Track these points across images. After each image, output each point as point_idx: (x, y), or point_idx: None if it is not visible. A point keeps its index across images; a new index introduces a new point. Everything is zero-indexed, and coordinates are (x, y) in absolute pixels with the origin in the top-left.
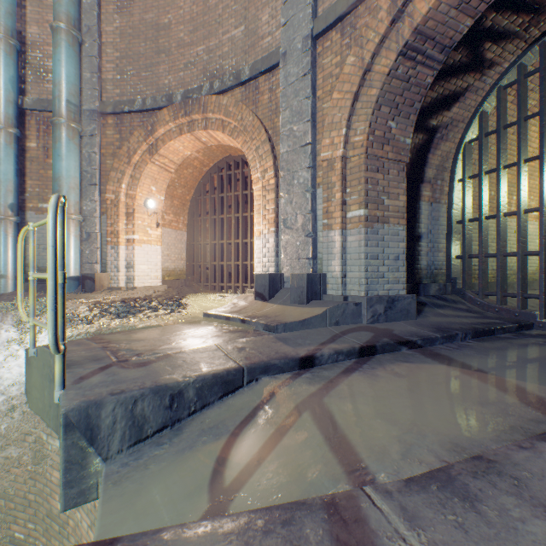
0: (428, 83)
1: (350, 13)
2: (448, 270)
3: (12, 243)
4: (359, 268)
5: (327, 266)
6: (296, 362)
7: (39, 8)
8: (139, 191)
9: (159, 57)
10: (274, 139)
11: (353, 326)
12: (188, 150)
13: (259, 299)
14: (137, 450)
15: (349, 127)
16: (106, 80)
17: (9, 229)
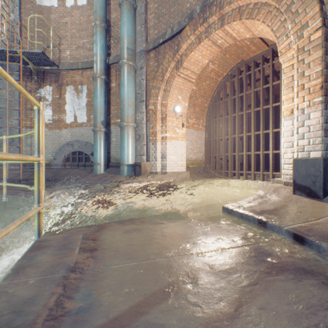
0: None
1: None
2: None
3: (102, 144)
4: None
5: None
6: None
7: (116, 1)
8: (169, 100)
9: None
10: None
11: None
12: (206, 58)
13: (302, 194)
14: None
15: None
16: (149, 28)
17: (101, 136)
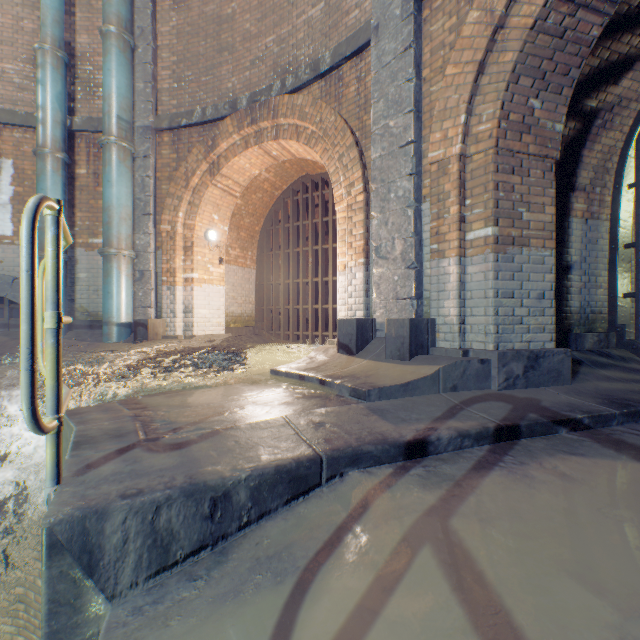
0: (593, 37)
1: None
2: (611, 313)
3: None
4: (485, 310)
5: (437, 308)
6: (400, 448)
7: (89, 14)
8: (198, 220)
9: (222, 56)
10: (362, 143)
11: (478, 393)
12: (256, 168)
13: (344, 352)
14: (160, 583)
15: (470, 113)
16: (161, 90)
17: None
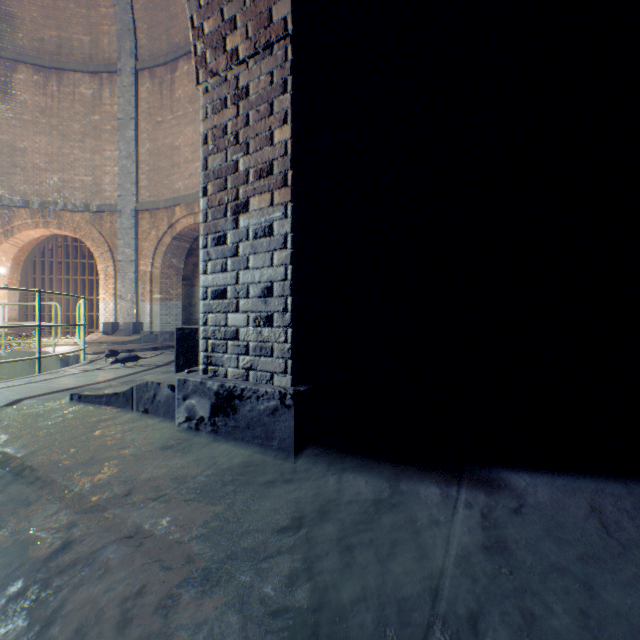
0: (188, 247)
1: (155, 210)
2: None
3: None
4: (159, 319)
5: (144, 319)
6: (128, 350)
7: None
8: None
9: (16, 170)
10: (114, 250)
11: (155, 343)
12: (39, 235)
13: (106, 335)
14: None
15: (154, 259)
16: None
17: None
